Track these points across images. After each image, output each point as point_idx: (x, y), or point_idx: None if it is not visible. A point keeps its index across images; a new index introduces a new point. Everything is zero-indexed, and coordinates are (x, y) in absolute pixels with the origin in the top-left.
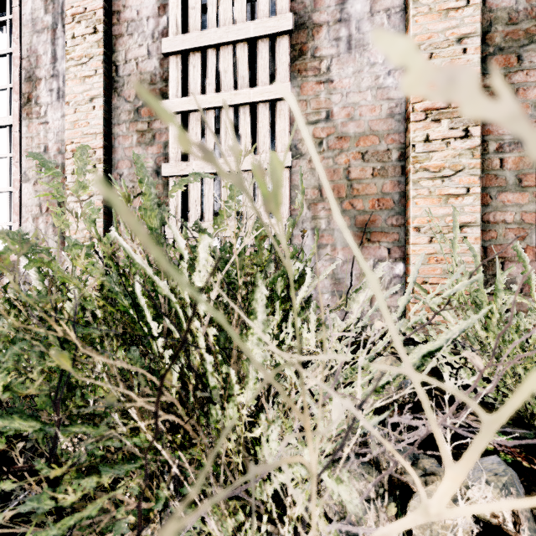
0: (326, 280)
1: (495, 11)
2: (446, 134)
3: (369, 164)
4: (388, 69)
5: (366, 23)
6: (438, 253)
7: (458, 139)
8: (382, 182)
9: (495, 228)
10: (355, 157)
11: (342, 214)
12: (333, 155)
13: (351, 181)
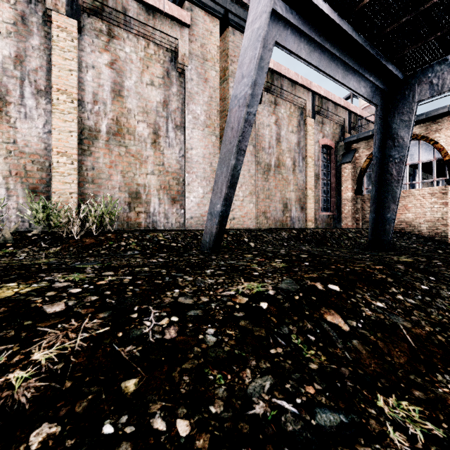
0: (13, 210)
1: (85, 125)
2: (66, 162)
3: (36, 166)
4: (44, 131)
5: (34, 110)
6: (62, 201)
7: (70, 164)
8: (42, 173)
9: (85, 195)
10: (29, 162)
11: (22, 184)
12: (18, 159)
13: (27, 171)
